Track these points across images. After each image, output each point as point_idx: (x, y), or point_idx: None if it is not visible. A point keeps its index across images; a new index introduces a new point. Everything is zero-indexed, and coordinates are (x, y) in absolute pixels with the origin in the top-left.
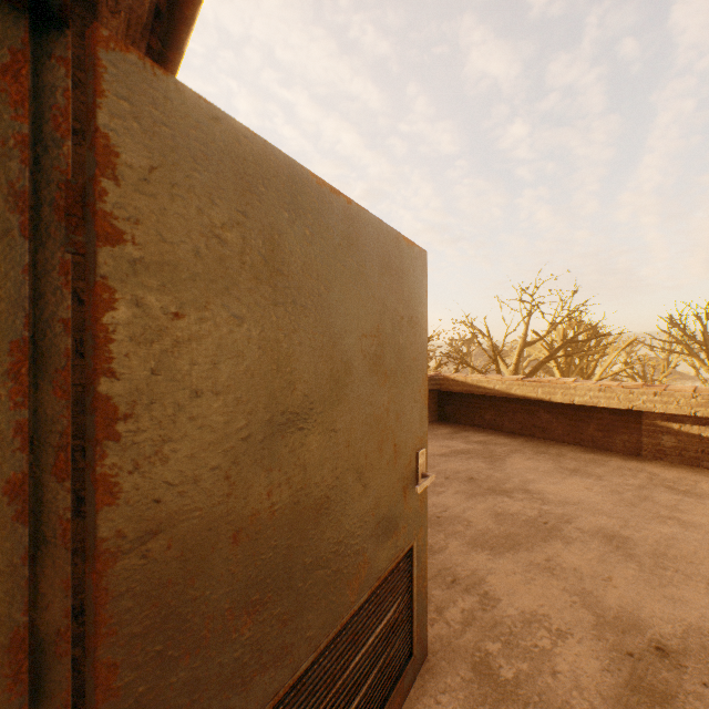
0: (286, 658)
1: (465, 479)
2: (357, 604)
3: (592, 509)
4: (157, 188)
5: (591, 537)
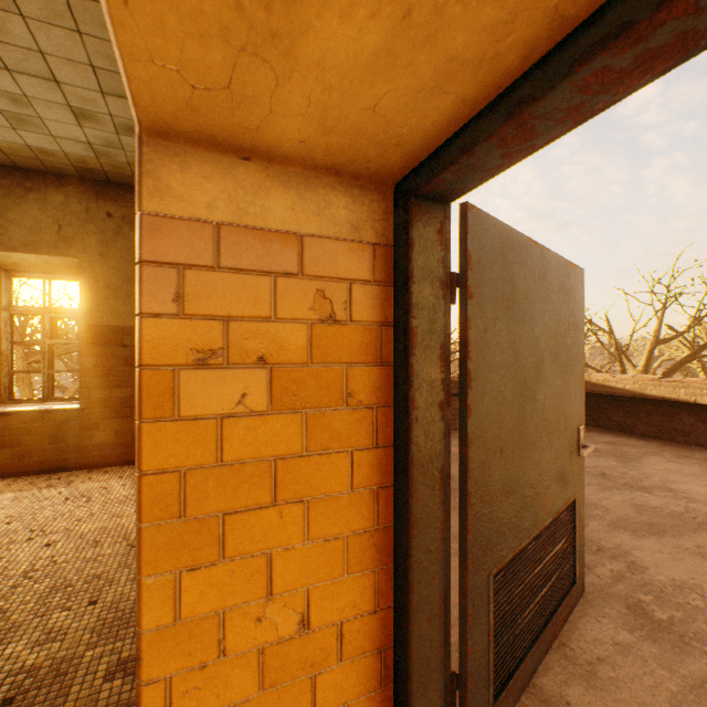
0: (517, 532)
1: (596, 474)
2: (546, 522)
3: None
4: (480, 269)
5: None
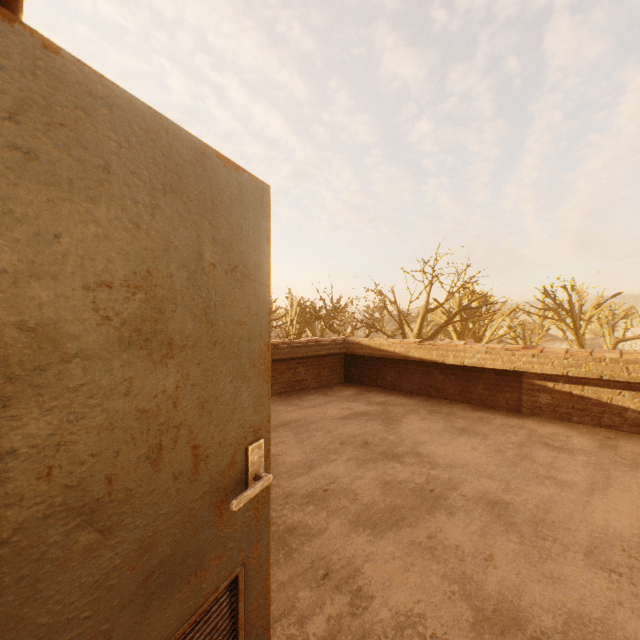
0: None
1: (360, 443)
2: None
3: (477, 471)
4: None
5: (474, 505)
